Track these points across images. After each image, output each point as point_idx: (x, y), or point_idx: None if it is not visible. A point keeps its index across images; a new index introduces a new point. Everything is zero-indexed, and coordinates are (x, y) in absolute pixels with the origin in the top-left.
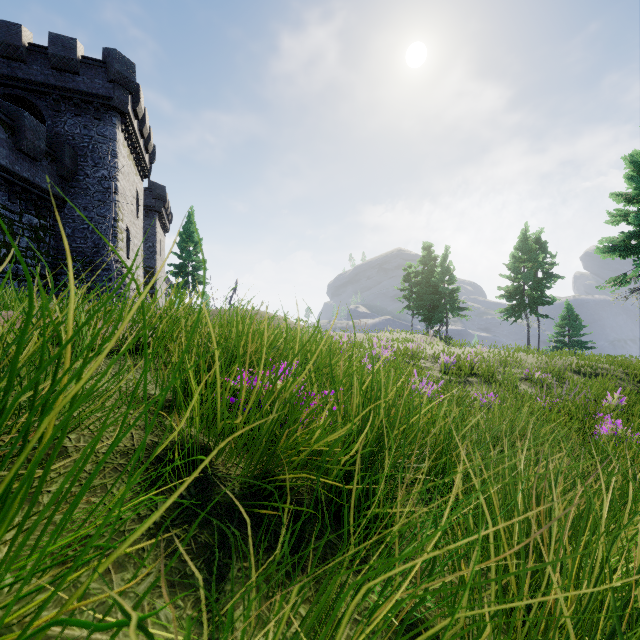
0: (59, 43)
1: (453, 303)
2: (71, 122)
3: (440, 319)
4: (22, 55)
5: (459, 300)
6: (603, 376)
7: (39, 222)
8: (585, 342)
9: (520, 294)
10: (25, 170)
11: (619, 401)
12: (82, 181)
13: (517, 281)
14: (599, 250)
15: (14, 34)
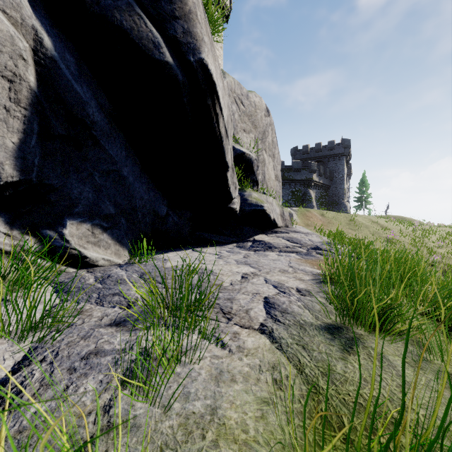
0: (330, 143)
1: None
2: (332, 163)
3: None
4: (321, 150)
5: None
6: None
7: (325, 194)
8: None
9: None
10: (325, 182)
11: None
12: (335, 179)
13: None
14: None
15: (319, 146)
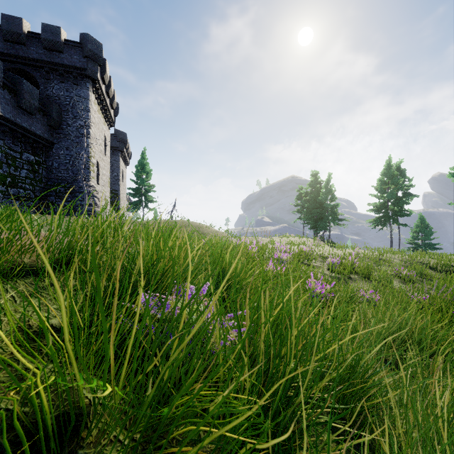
0: (48, 30)
1: (334, 215)
2: (57, 87)
3: (324, 227)
4: (23, 40)
5: (338, 213)
6: None
7: (34, 158)
8: (434, 244)
9: (385, 208)
10: (24, 121)
11: None
12: (65, 129)
13: (383, 199)
14: (451, 175)
15: (17, 25)
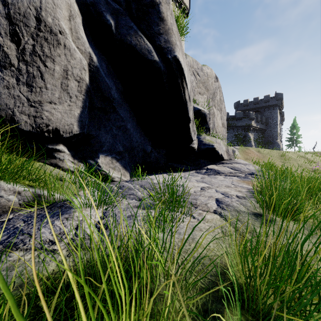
0: (265, 97)
1: None
2: (267, 112)
3: None
4: (258, 103)
5: None
6: None
7: (262, 135)
8: None
9: None
10: (261, 127)
11: None
12: (269, 124)
13: None
14: None
15: (257, 99)
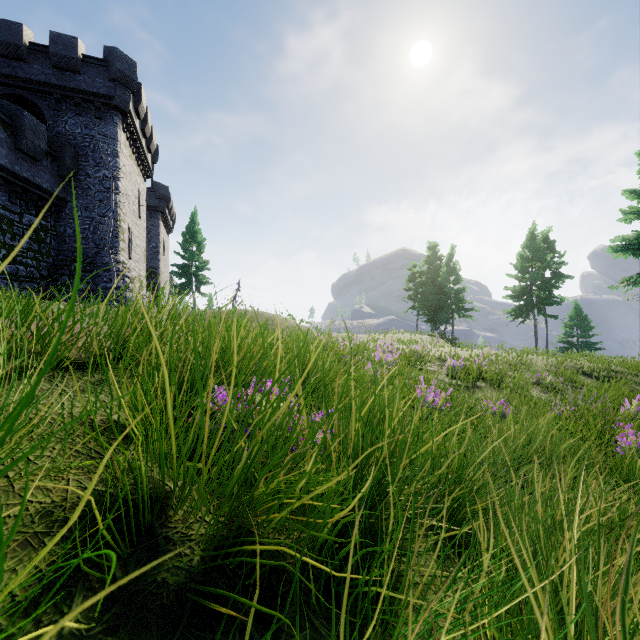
0: (60, 42)
1: (459, 303)
2: (72, 122)
3: (445, 320)
4: (23, 54)
5: (465, 300)
6: (616, 380)
7: (40, 222)
8: (594, 343)
9: (527, 294)
10: (25, 170)
11: (638, 408)
12: (83, 181)
13: (524, 281)
14: (612, 249)
15: (15, 33)
